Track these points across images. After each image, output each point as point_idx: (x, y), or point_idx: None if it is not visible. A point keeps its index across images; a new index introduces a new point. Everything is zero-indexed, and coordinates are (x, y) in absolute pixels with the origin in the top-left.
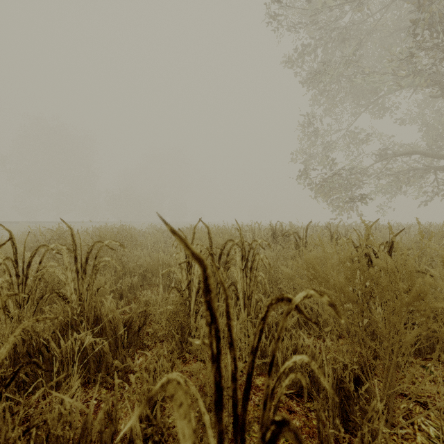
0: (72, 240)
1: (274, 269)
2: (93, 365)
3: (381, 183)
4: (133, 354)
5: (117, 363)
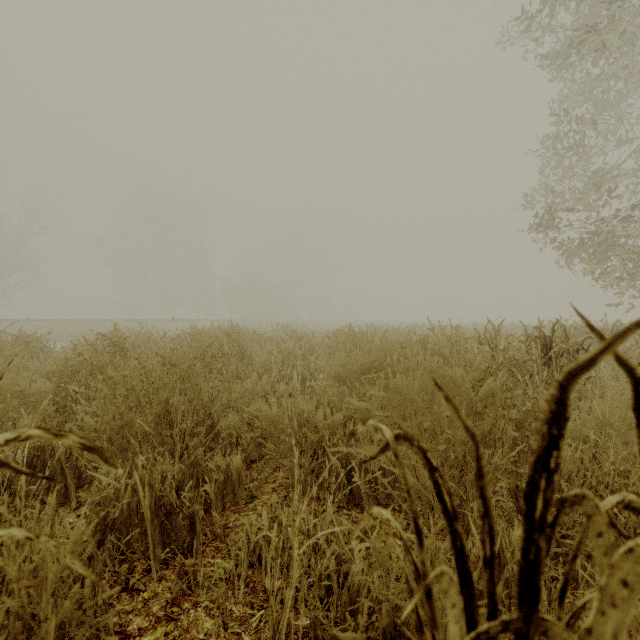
0: None
1: None
2: None
3: None
4: None
5: None
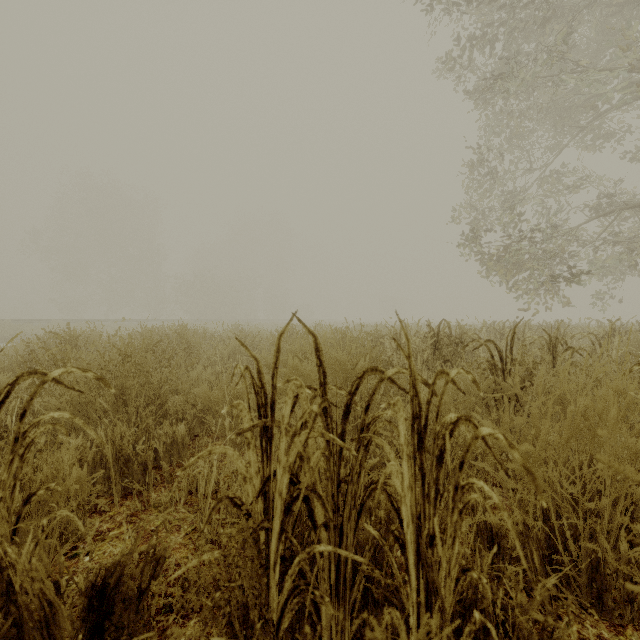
0: None
1: None
2: None
3: (600, 257)
4: None
5: None
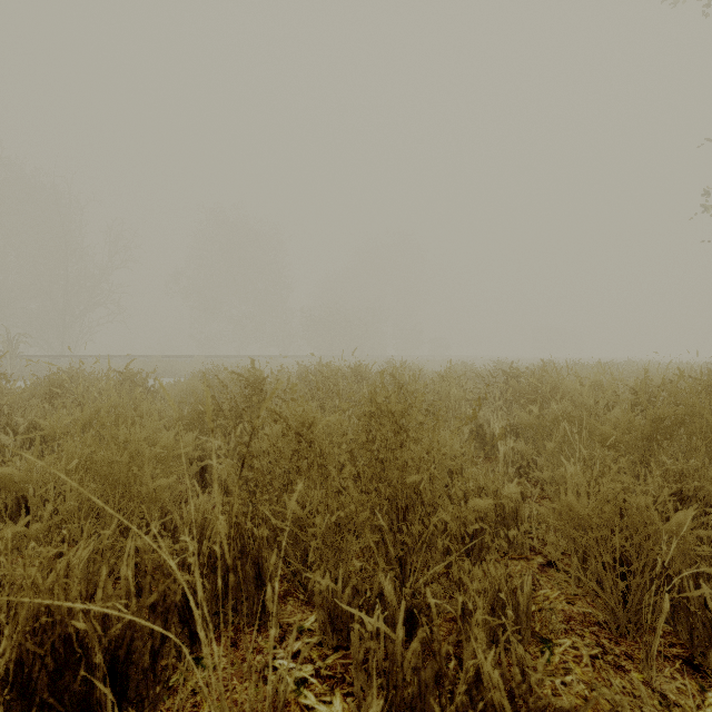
0: None
1: None
2: None
3: None
4: None
5: None
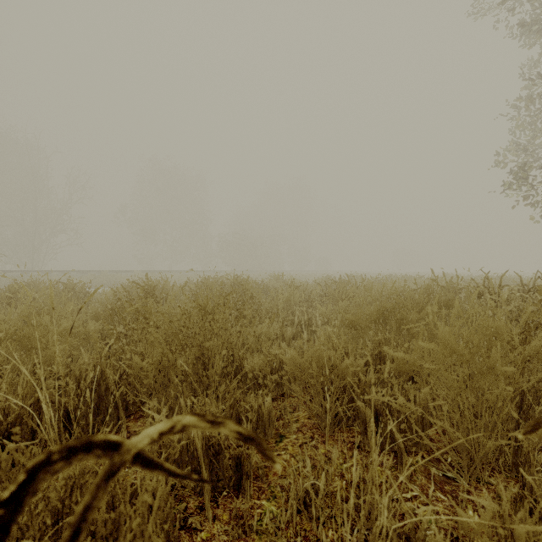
0: None
1: None
2: None
3: None
4: None
5: None
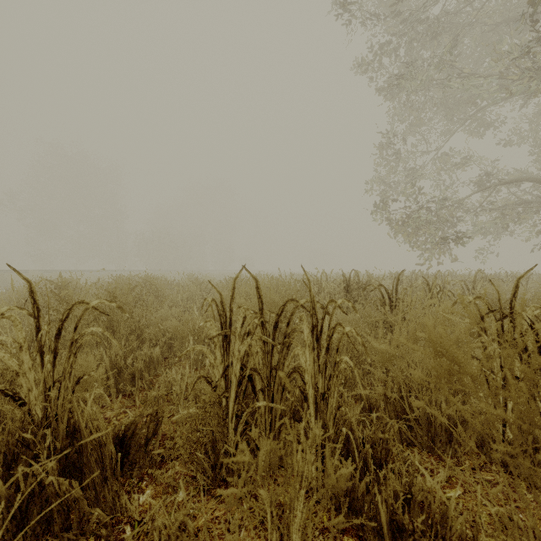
0: (31, 300)
1: (354, 339)
2: (57, 517)
3: (481, 220)
4: (137, 481)
5: (99, 513)
